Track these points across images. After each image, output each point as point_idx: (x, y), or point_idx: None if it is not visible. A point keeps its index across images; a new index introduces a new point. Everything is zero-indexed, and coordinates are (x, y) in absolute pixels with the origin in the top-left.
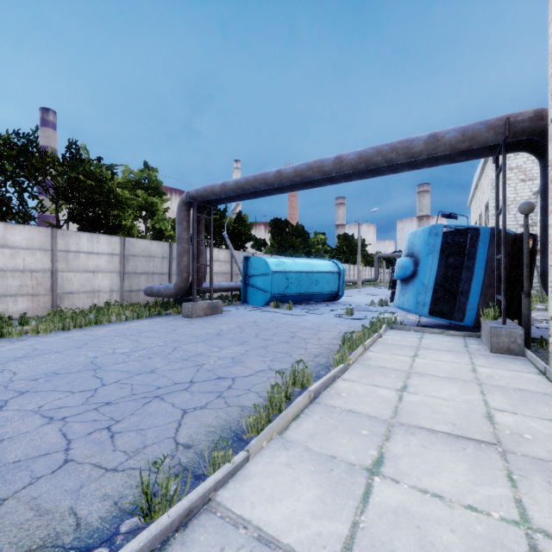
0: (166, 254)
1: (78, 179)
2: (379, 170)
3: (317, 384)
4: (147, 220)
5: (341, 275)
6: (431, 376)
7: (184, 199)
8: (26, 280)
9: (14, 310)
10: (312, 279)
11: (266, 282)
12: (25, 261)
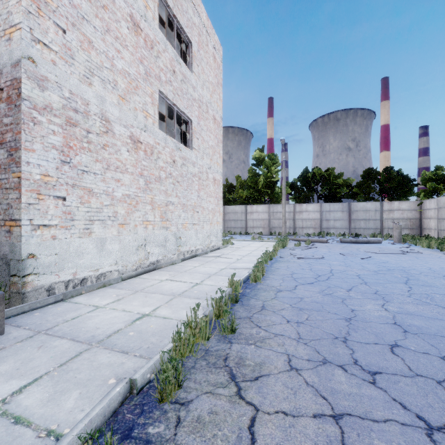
0: None
1: None
2: None
3: (245, 274)
4: None
5: None
6: (166, 293)
7: None
8: None
9: None
10: None
11: None
12: None
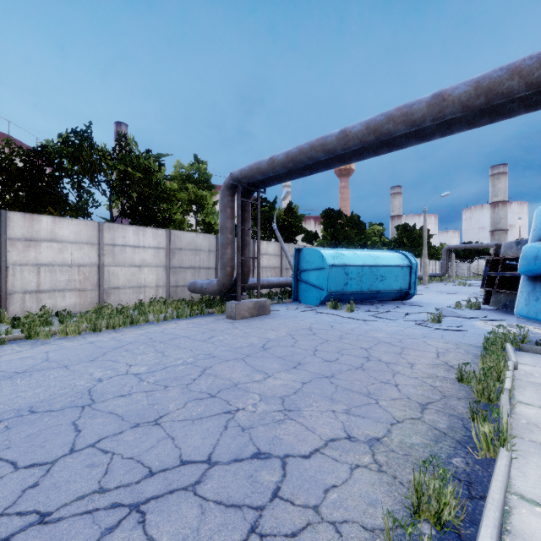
0: (212, 248)
1: (127, 172)
2: (505, 108)
3: (489, 538)
4: (197, 214)
5: (413, 269)
6: None
7: (227, 182)
8: (73, 275)
9: (62, 306)
10: (377, 275)
11: (322, 278)
12: (73, 256)
